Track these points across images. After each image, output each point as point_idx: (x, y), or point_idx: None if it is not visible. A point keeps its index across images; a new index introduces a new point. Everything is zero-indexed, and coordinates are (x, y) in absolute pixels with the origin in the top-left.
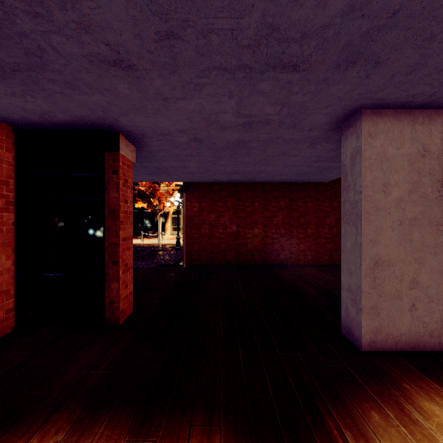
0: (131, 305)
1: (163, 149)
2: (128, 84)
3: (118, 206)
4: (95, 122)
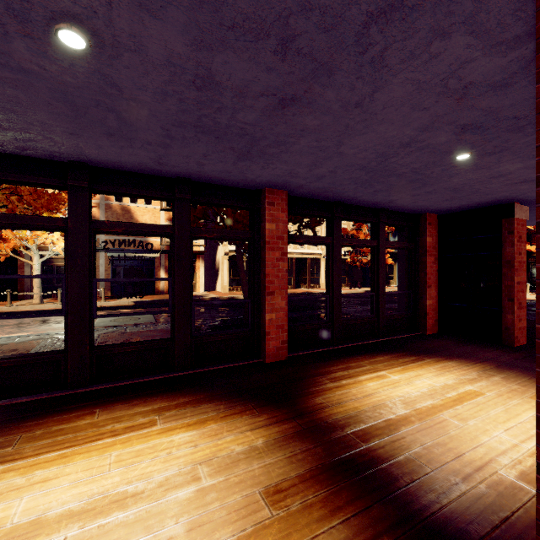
0: (524, 338)
1: None
2: (528, 185)
3: (512, 258)
4: (495, 202)
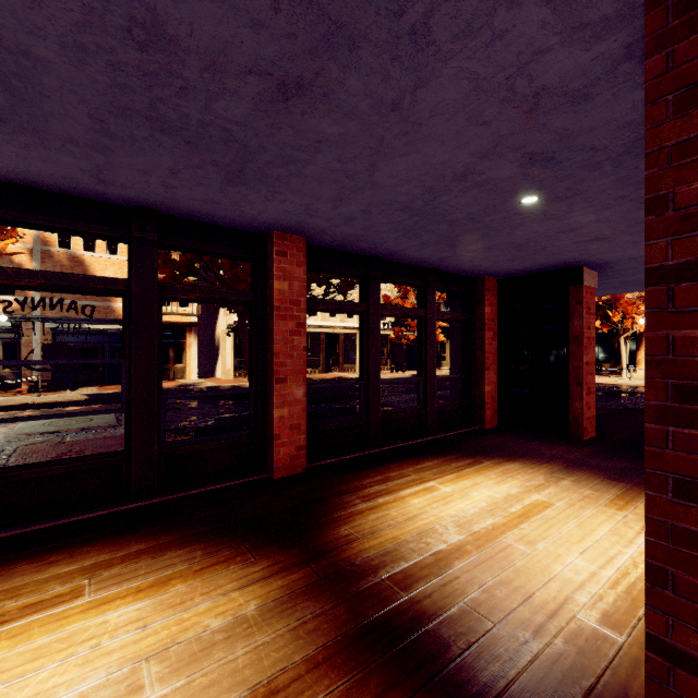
0: (593, 429)
1: (632, 267)
2: (600, 244)
3: (581, 333)
4: (562, 265)
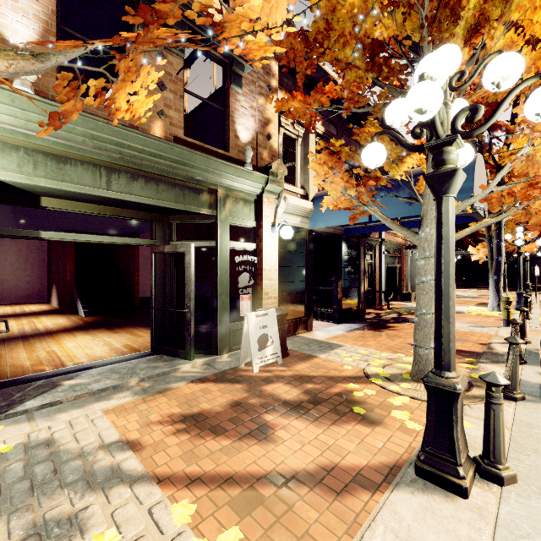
0: None
1: None
2: None
3: None
4: None
